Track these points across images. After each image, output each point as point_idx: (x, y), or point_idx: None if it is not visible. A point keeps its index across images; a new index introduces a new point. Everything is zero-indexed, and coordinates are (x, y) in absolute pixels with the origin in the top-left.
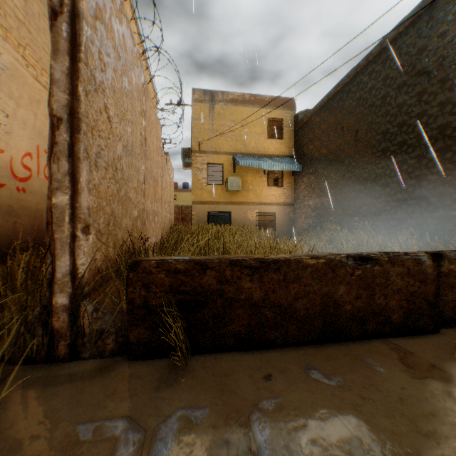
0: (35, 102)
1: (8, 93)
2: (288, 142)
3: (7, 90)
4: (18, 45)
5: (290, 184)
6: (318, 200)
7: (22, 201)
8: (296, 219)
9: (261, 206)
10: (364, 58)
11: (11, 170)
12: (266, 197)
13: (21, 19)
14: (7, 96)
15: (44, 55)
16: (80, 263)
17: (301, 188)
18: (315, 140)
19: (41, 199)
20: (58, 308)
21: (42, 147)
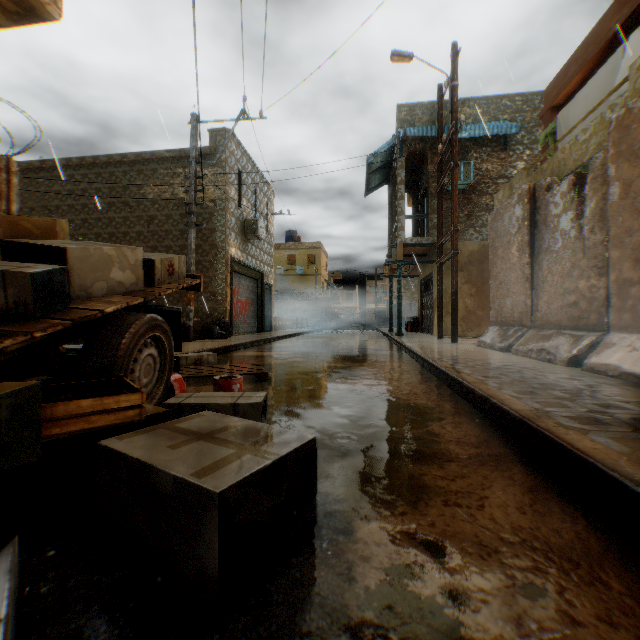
0: None
1: None
2: None
3: None
4: None
5: None
6: None
7: None
8: None
9: None
10: (79, 158)
11: None
12: None
13: None
14: None
15: None
16: None
17: None
18: None
19: None
20: None
21: None
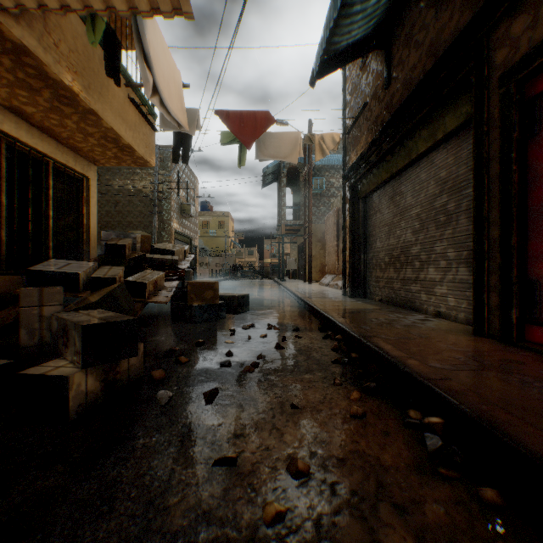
0: None
1: None
2: None
3: None
4: None
5: None
6: None
7: None
8: None
9: None
10: None
11: None
12: None
13: None
14: None
15: None
16: None
17: None
18: None
19: None
20: None
21: None
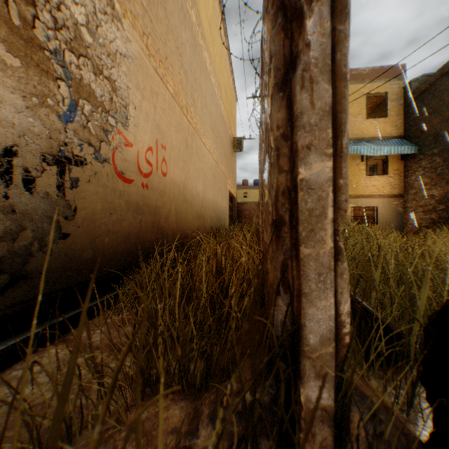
0: (154, 94)
1: (135, 84)
2: (395, 120)
3: (134, 81)
4: (142, 33)
5: (397, 171)
6: (447, 188)
7: (145, 198)
8: (407, 213)
9: (358, 199)
10: None
11: (137, 165)
12: (364, 188)
13: (144, 7)
14: (134, 87)
15: (160, 46)
16: (344, 312)
17: (415, 175)
18: (443, 110)
19: (158, 196)
20: (310, 412)
21: (159, 141)
